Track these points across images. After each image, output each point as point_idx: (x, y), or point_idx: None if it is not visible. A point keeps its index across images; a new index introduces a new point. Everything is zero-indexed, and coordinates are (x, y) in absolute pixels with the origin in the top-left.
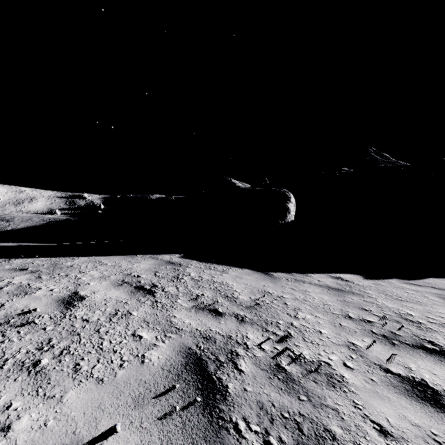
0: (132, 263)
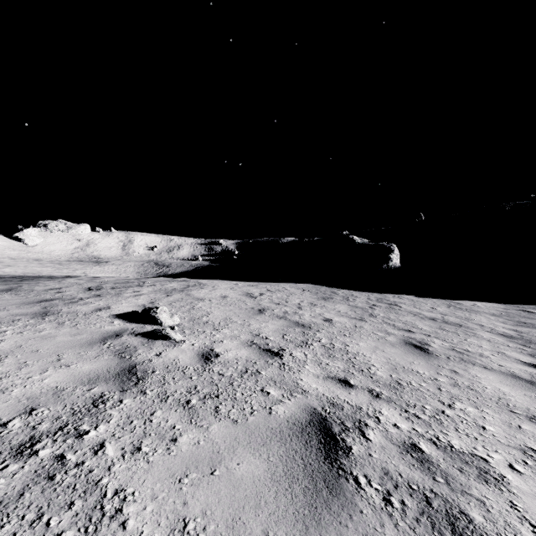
0: (297, 285)
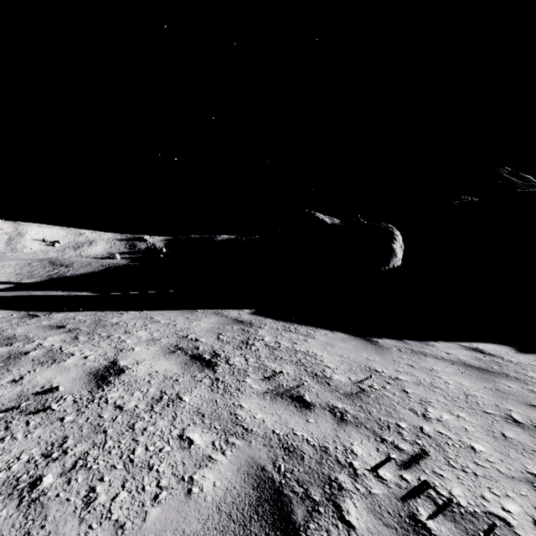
0: (190, 321)
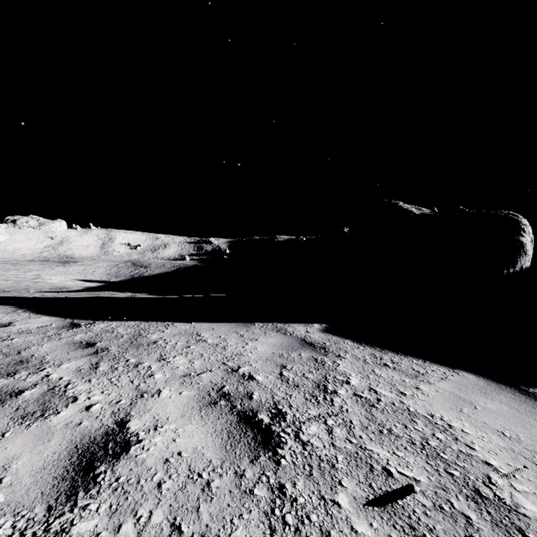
0: (244, 342)
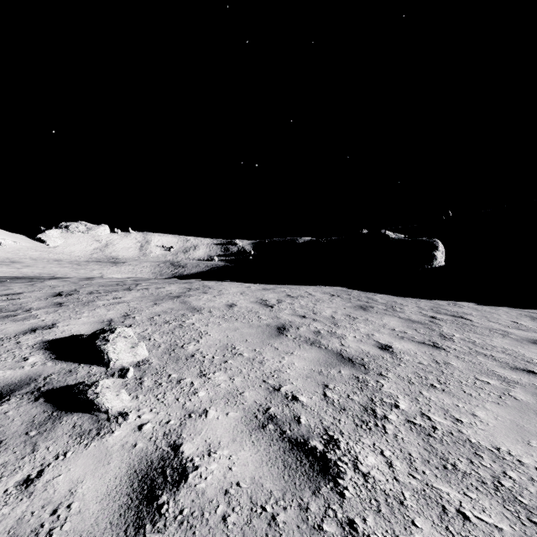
0: (322, 289)
